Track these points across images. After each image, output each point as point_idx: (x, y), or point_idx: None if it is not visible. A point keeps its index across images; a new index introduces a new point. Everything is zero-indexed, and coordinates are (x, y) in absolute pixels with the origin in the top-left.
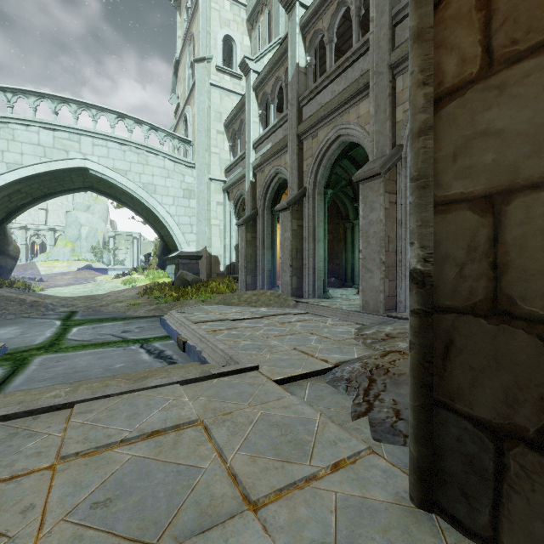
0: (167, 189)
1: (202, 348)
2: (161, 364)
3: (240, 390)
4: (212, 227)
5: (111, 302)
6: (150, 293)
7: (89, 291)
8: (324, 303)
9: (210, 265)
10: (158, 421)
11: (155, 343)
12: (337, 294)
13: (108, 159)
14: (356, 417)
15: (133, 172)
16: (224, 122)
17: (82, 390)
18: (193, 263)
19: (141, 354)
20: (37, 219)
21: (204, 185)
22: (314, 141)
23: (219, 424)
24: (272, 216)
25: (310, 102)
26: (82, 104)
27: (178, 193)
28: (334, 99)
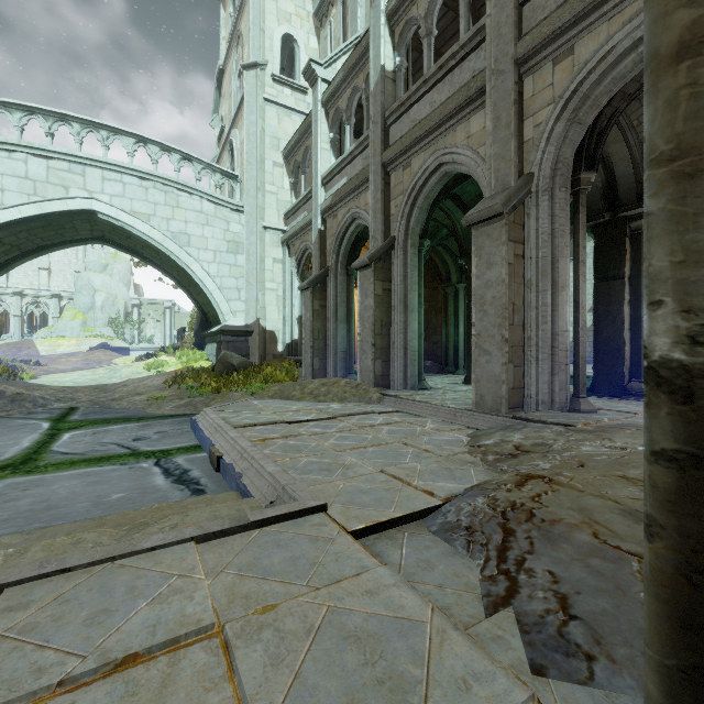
0: (206, 240)
1: (243, 470)
2: (182, 493)
3: (294, 553)
4: (267, 292)
5: (127, 394)
6: (181, 382)
7: (99, 379)
8: (420, 396)
9: (264, 344)
10: (141, 629)
11: (177, 458)
12: (437, 383)
13: (124, 199)
14: (492, 609)
15: (159, 218)
16: (283, 151)
17: (34, 552)
18: (241, 340)
19: (154, 477)
20: (37, 282)
21: (256, 236)
22: (405, 172)
23: (251, 636)
24: (348, 277)
25: (400, 119)
26: (88, 124)
27: (220, 246)
28: (434, 113)
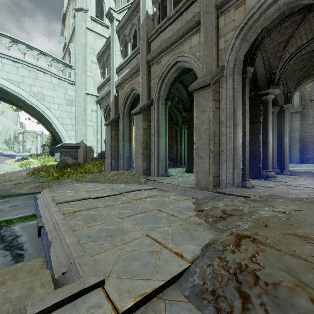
0: (54, 98)
1: (52, 239)
2: (4, 259)
3: None
4: (88, 126)
5: (3, 181)
6: (37, 173)
7: None
8: (166, 180)
9: (86, 153)
10: None
11: (15, 226)
12: (173, 172)
13: (3, 72)
14: None
15: (25, 84)
16: (97, 56)
17: None
18: (73, 151)
19: None
20: None
21: (82, 97)
22: (158, 66)
23: None
24: (129, 119)
25: (156, 39)
26: None
27: (62, 101)
28: (173, 34)
